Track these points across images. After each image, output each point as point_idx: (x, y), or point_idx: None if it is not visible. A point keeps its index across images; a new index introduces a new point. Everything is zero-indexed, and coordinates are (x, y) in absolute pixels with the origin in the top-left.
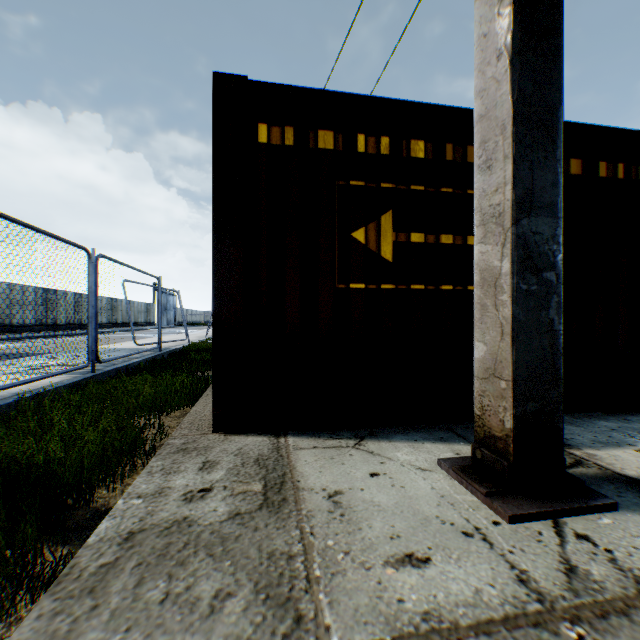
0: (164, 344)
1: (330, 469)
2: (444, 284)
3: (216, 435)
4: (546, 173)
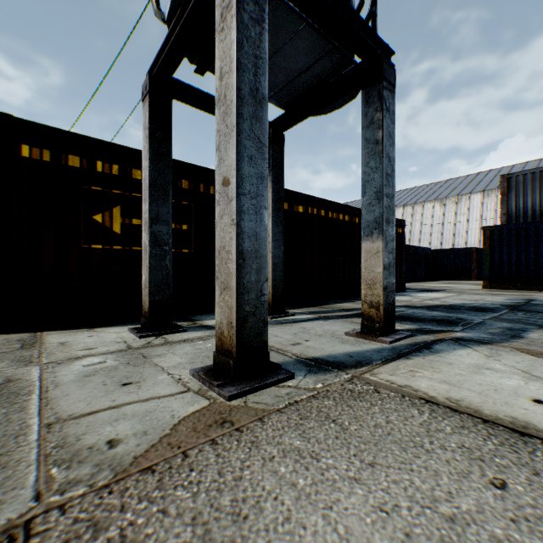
0: None
1: (67, 337)
2: None
3: None
4: (165, 208)
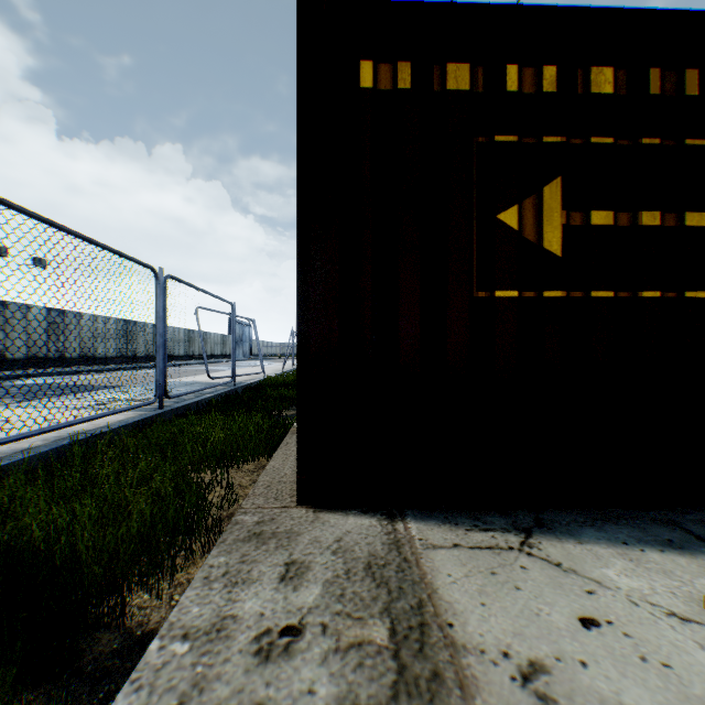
0: (239, 378)
1: (499, 599)
2: (645, 289)
3: (302, 510)
4: None
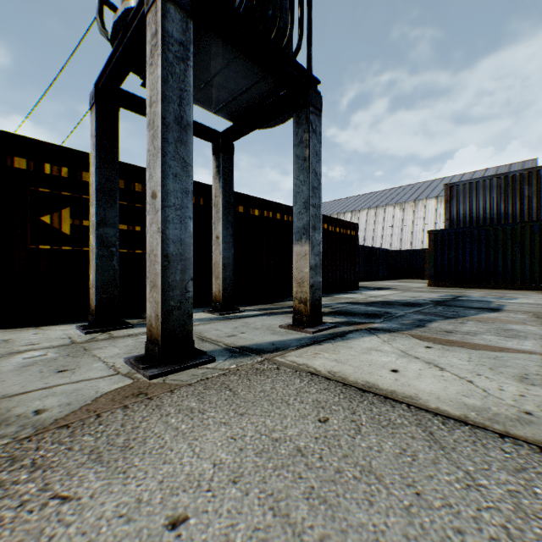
0: None
1: (12, 335)
2: None
3: None
4: (112, 212)
